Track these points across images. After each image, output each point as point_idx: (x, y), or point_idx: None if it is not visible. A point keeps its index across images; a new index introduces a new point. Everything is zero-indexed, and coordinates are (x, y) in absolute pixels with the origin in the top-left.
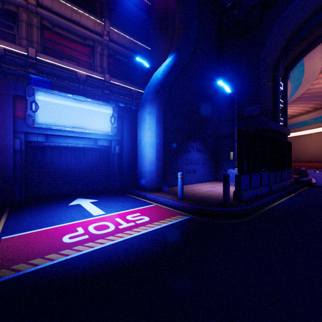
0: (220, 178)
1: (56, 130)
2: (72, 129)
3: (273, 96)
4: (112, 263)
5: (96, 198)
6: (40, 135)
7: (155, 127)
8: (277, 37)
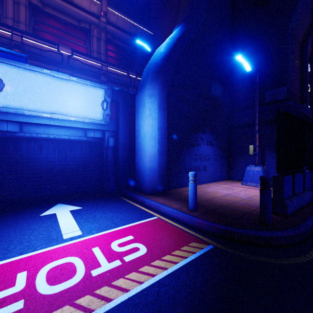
0: (234, 176)
1: (31, 117)
2: (51, 115)
3: (300, 77)
4: None
5: (81, 205)
6: (11, 123)
7: (157, 112)
8: (310, 2)
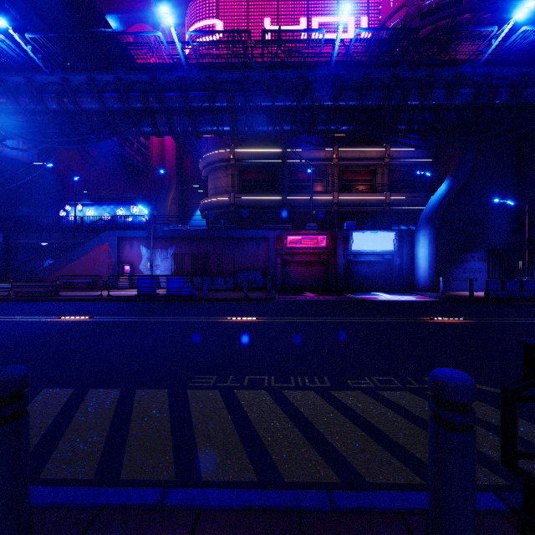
0: None
1: (360, 252)
2: (369, 250)
3: None
4: (398, 301)
5: (384, 293)
6: (352, 255)
7: (428, 245)
8: None
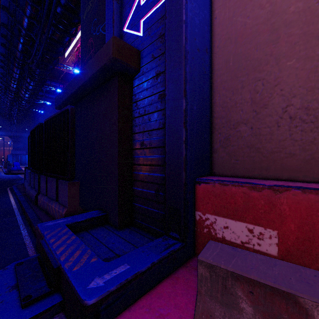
0: None
1: None
2: None
3: None
4: (15, 181)
5: None
6: None
7: None
8: None
